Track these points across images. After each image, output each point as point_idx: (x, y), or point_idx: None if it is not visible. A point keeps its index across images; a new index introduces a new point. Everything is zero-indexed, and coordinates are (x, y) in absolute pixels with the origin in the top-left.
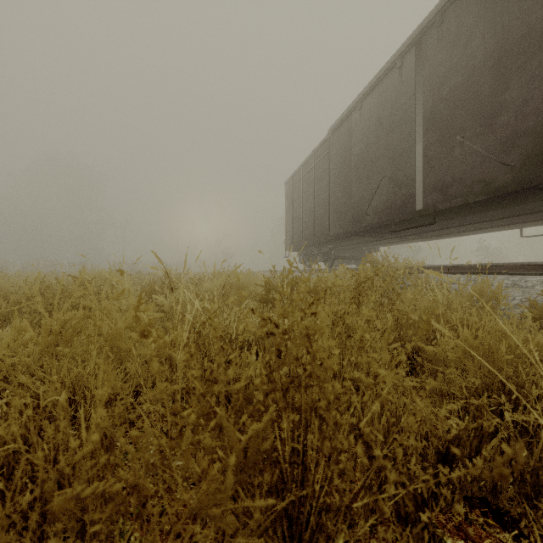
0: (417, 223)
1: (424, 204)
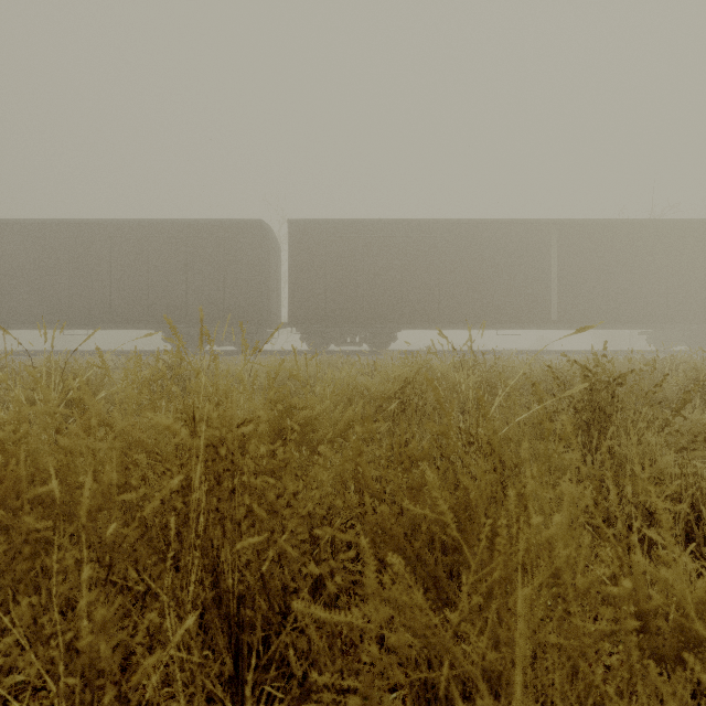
0: None
1: (1, 317)
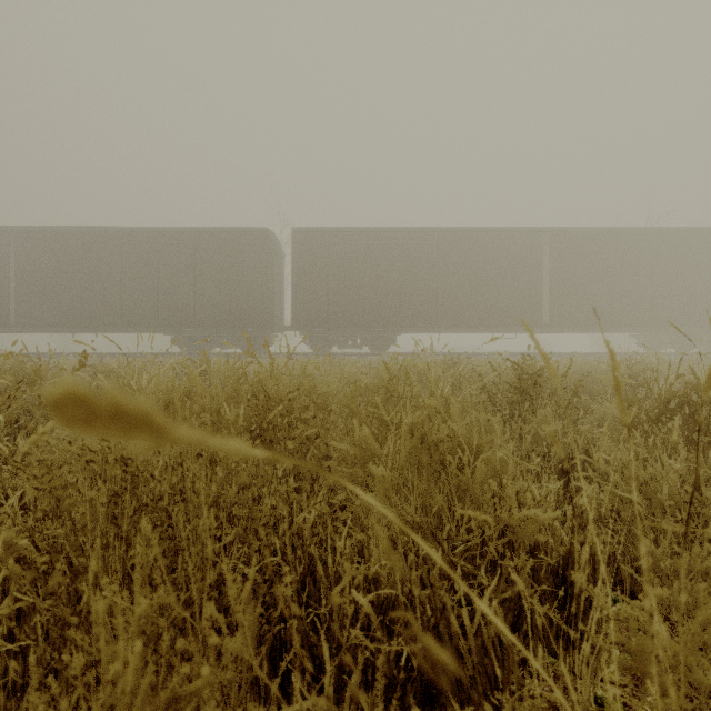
0: (9, 327)
1: (17, 321)
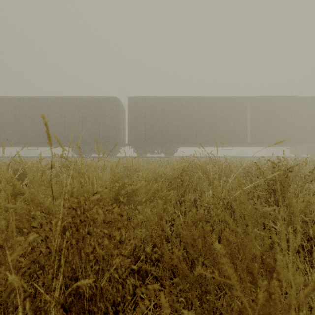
0: None
1: None
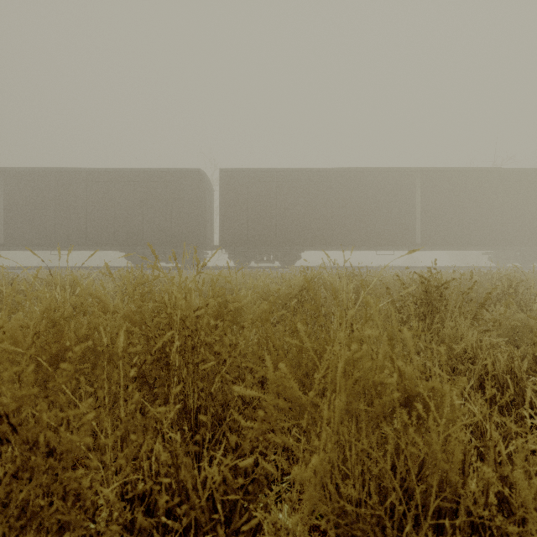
0: None
1: (4, 241)
